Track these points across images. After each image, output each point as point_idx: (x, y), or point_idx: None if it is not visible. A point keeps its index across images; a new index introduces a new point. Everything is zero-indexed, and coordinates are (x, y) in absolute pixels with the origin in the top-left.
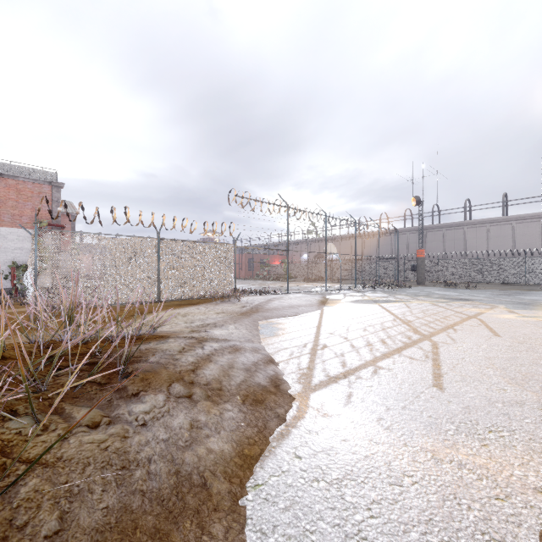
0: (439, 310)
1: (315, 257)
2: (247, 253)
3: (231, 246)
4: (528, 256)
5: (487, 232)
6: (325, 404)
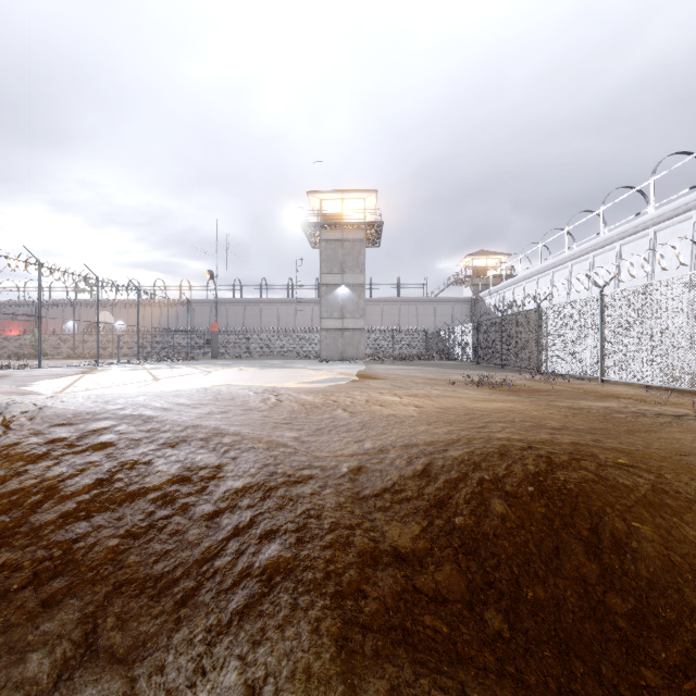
0: (193, 370)
1: (89, 326)
2: None
3: None
4: (304, 333)
5: (278, 311)
6: None
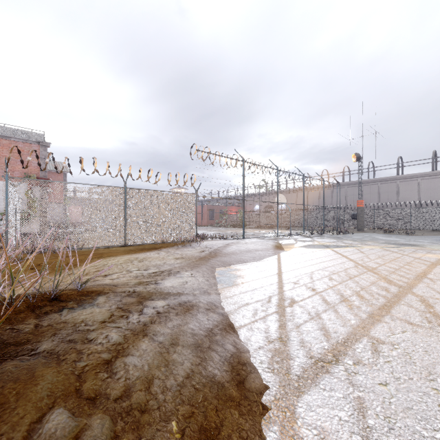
0: (395, 255)
1: (265, 207)
2: (208, 205)
3: (192, 196)
4: None
5: (418, 185)
6: (327, 434)
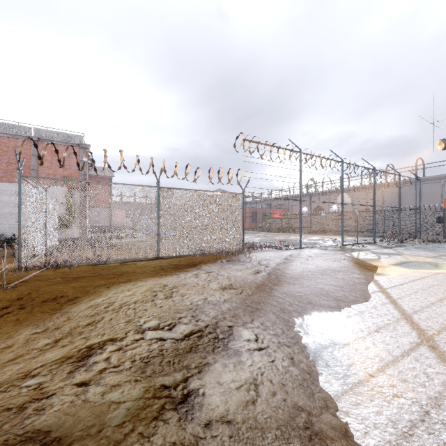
0: None
1: (314, 209)
2: (251, 207)
3: (239, 196)
4: None
5: None
6: None
